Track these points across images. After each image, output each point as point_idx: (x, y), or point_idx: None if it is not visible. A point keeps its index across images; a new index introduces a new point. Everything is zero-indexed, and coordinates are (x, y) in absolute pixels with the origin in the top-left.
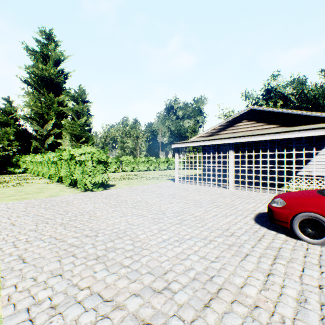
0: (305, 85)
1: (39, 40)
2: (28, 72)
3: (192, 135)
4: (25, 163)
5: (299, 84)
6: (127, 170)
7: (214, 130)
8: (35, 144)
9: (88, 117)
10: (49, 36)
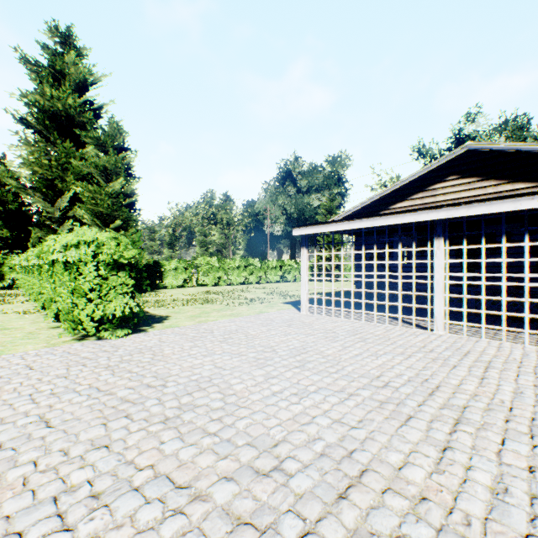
0: (528, 131)
1: (48, 46)
2: (26, 103)
3: (326, 219)
4: (14, 269)
5: (518, 128)
6: (207, 284)
7: (381, 201)
8: (39, 236)
9: (128, 179)
10: (65, 39)
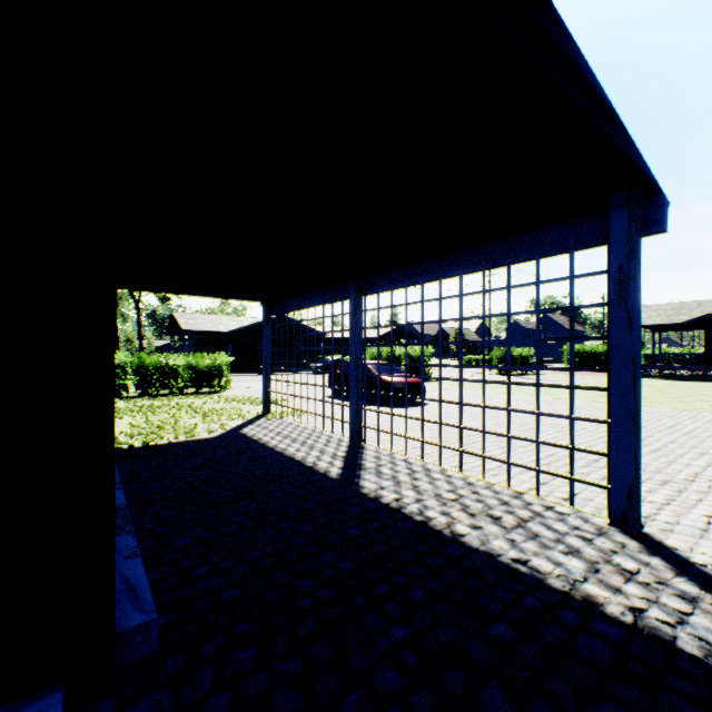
0: None
1: None
2: None
3: None
4: None
5: None
6: None
7: None
8: None
9: None
10: None
